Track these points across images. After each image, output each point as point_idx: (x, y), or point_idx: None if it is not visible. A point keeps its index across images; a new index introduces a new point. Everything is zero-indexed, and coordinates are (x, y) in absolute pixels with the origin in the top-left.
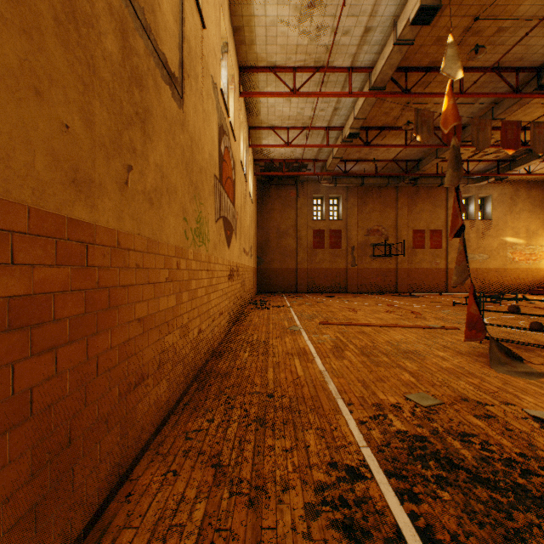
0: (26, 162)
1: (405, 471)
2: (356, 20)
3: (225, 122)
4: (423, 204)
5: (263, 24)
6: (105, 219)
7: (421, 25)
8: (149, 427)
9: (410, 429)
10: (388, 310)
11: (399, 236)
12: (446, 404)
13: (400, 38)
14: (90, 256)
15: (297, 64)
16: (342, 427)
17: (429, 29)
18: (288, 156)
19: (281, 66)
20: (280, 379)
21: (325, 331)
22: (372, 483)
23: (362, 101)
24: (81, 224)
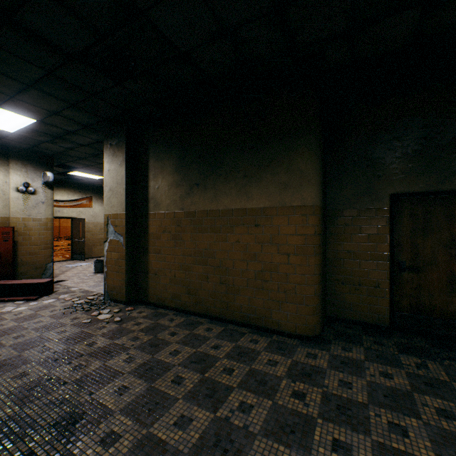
0: None
1: None
2: None
3: None
4: None
5: None
6: None
7: None
8: None
9: None
10: None
11: None
12: None
13: None
14: None
15: None
16: None
17: None
18: None
19: None
20: None
21: None
22: None
23: None
24: None
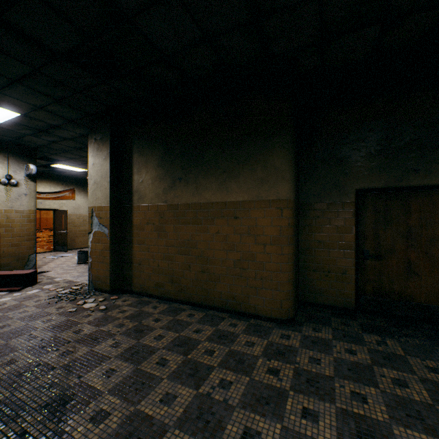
0: None
1: None
2: None
3: None
4: None
5: None
6: None
7: None
8: None
9: None
10: None
11: None
12: None
13: None
14: None
15: None
16: None
17: None
18: None
19: None
20: None
21: None
22: None
23: None
24: None
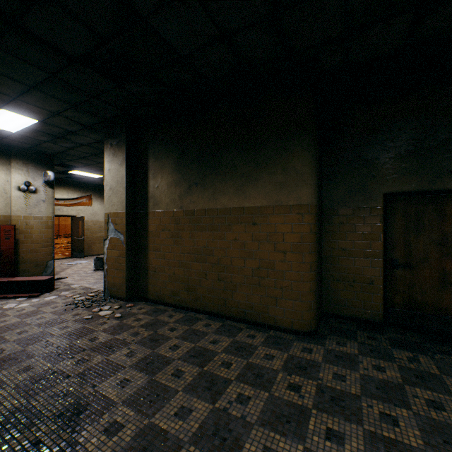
0: None
1: None
2: None
3: None
4: None
5: None
6: None
7: None
8: None
9: None
10: None
11: None
12: None
13: None
14: None
15: None
16: None
17: None
18: None
19: None
20: None
21: None
22: None
23: None
24: None
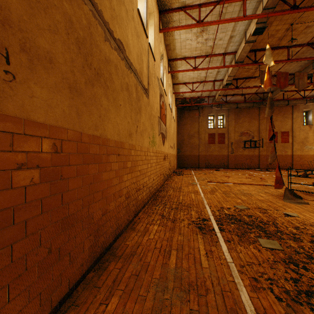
0: (124, 133)
1: (222, 220)
2: (225, 34)
3: (162, 91)
4: (276, 116)
5: (179, 41)
6: (133, 142)
7: (257, 35)
8: (141, 205)
9: (230, 213)
10: (247, 177)
11: (261, 136)
12: (250, 209)
13: (248, 40)
14: (131, 152)
15: (196, 55)
16: (205, 211)
17: (265, 32)
18: (193, 95)
19: (188, 57)
20: (184, 199)
21: (209, 184)
22: (210, 222)
23: (231, 68)
24: (130, 145)
